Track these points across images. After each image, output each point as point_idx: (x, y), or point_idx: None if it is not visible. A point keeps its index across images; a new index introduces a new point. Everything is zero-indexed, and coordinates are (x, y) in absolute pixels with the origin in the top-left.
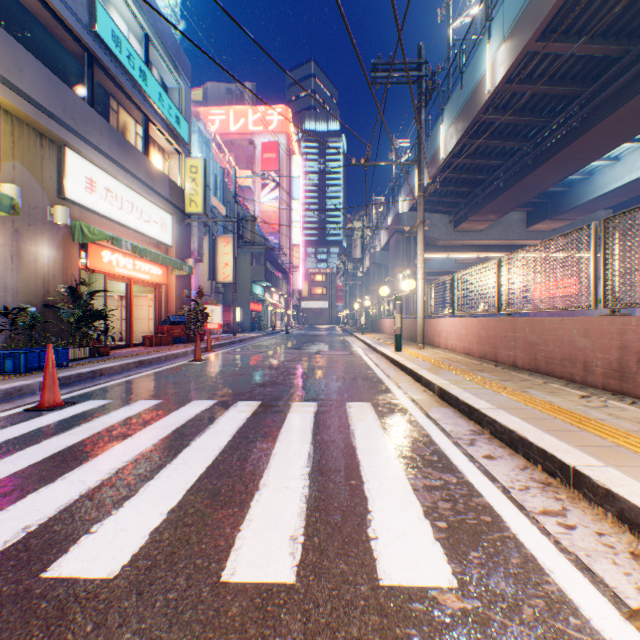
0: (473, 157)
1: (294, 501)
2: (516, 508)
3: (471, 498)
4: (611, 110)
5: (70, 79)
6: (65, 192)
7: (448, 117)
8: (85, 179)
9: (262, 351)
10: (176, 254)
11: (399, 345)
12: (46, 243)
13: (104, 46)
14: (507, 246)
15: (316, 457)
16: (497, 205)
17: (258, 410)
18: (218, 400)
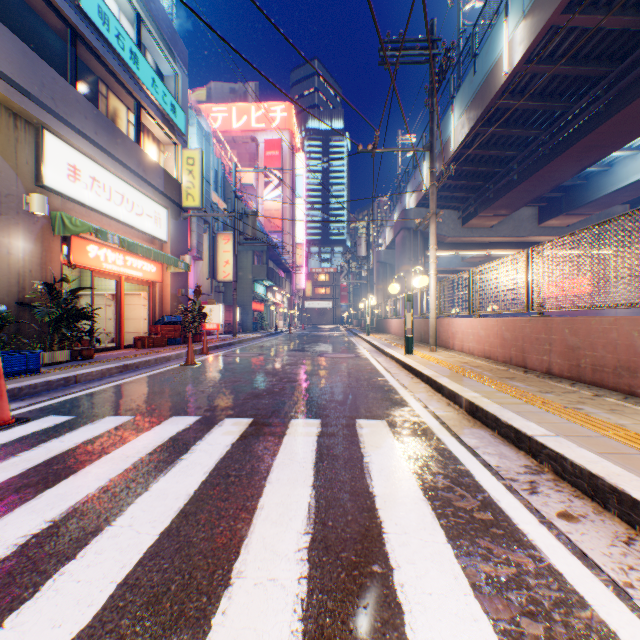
0: (485, 148)
1: (283, 616)
2: None
3: (572, 611)
4: None
5: (51, 57)
6: (43, 179)
7: (459, 105)
8: (67, 166)
9: (262, 353)
10: (171, 250)
11: (410, 347)
12: (21, 235)
13: (89, 22)
14: (518, 243)
15: (319, 514)
16: (510, 199)
17: (247, 431)
18: (201, 416)
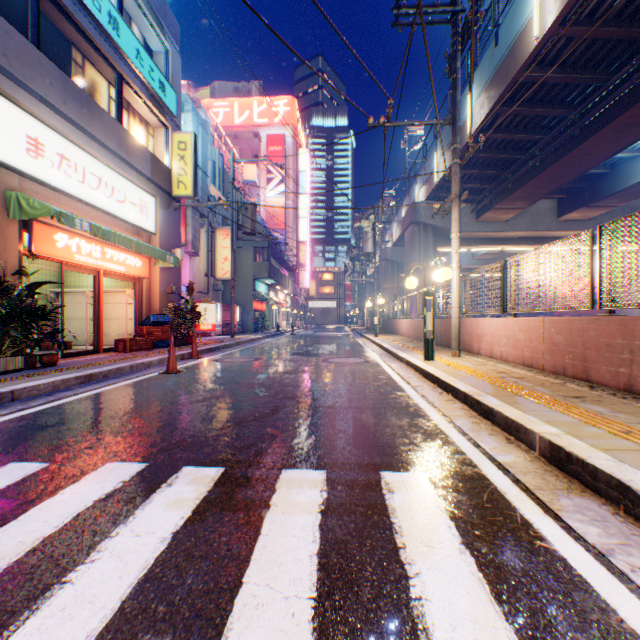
0: (506, 131)
1: None
2: None
3: None
4: None
5: (9, 11)
6: None
7: (477, 84)
8: (26, 138)
9: (259, 357)
10: (160, 243)
11: (431, 352)
12: None
13: None
14: (535, 238)
15: None
16: (530, 189)
17: (208, 500)
18: (149, 463)
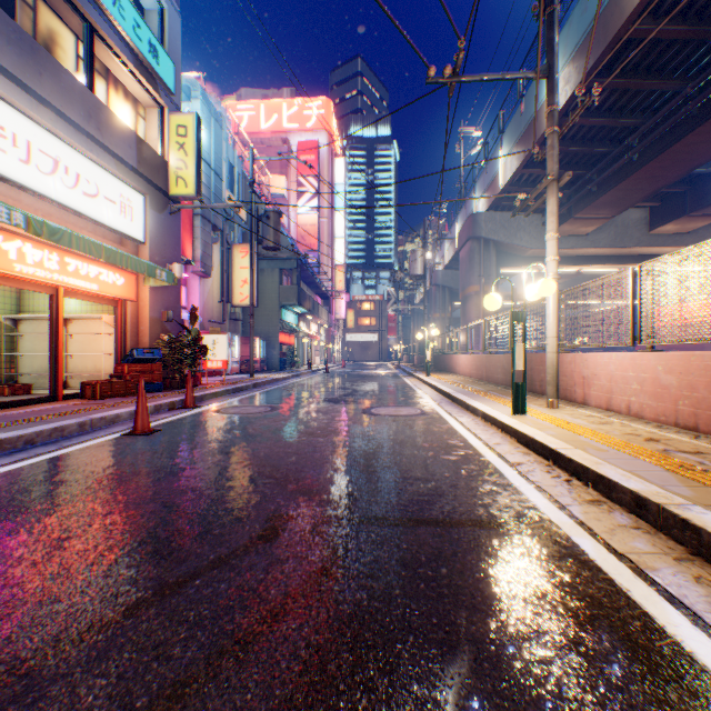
0: (596, 115)
1: None
2: None
3: None
4: None
5: None
6: None
7: (562, 52)
8: None
9: (276, 406)
10: (151, 255)
11: (521, 403)
12: None
13: None
14: (620, 256)
15: None
16: (622, 192)
17: None
18: None
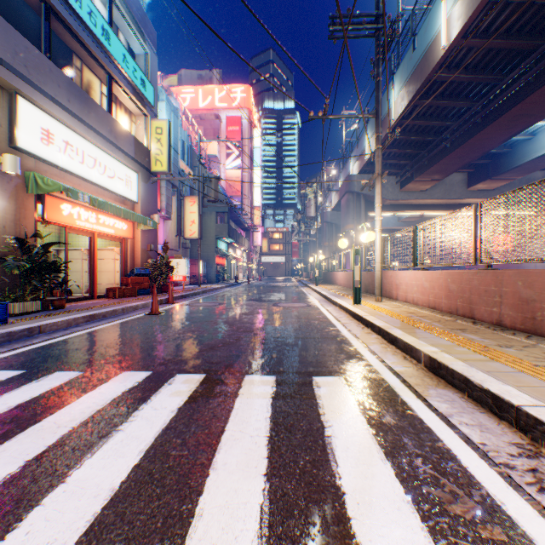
0: (422, 119)
1: None
2: None
3: None
4: None
5: (26, 30)
6: (16, 141)
7: (399, 80)
8: (40, 130)
9: (222, 302)
10: (141, 210)
11: (358, 298)
12: None
13: None
14: (449, 205)
15: (274, 529)
16: (443, 165)
17: (197, 391)
18: (153, 372)
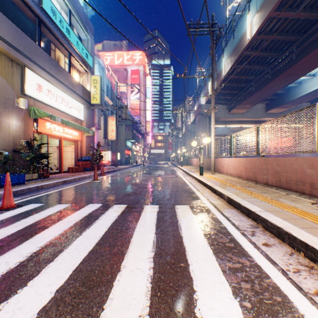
0: (239, 75)
1: (143, 281)
2: (296, 289)
3: (263, 279)
4: (314, 48)
5: (28, 32)
6: (25, 91)
7: (226, 54)
8: (36, 84)
9: (130, 175)
10: (86, 125)
11: (202, 172)
12: (14, 118)
13: (47, 15)
14: (255, 121)
15: (158, 244)
16: (251, 100)
17: (125, 210)
18: (103, 204)
